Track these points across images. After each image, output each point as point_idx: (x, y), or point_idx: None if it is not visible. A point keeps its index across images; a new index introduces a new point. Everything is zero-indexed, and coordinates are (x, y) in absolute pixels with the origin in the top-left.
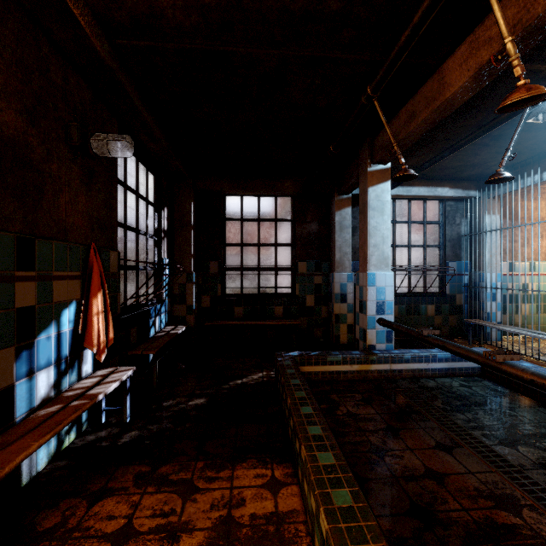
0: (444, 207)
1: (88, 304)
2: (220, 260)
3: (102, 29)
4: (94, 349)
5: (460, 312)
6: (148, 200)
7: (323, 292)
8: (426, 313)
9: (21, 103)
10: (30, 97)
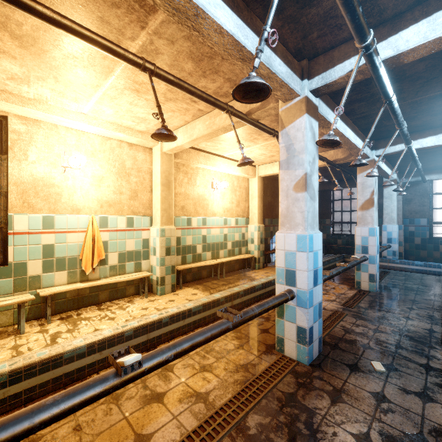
0: None
1: None
2: (331, 218)
3: None
4: None
5: None
6: None
7: None
8: None
9: (271, 195)
10: (272, 193)
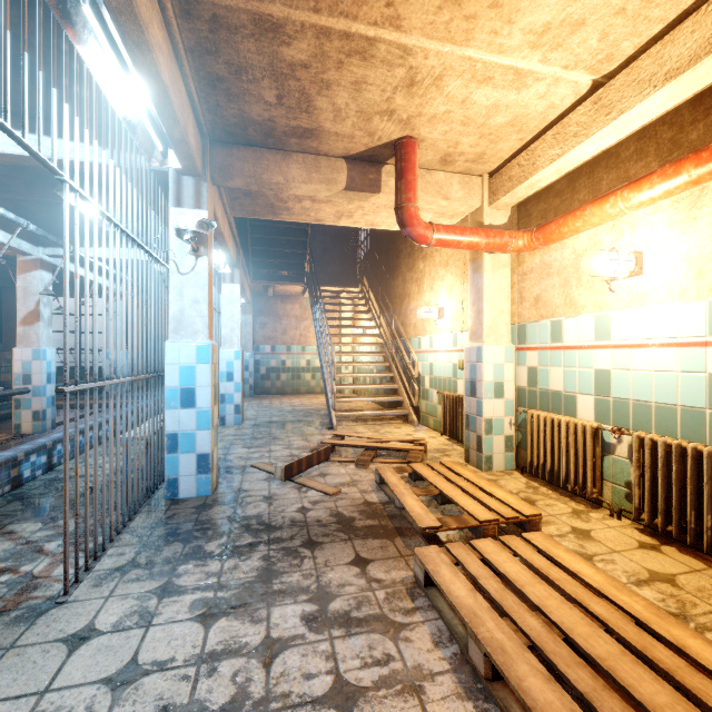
0: None
1: None
2: None
3: None
4: None
5: None
6: None
7: None
8: None
9: None
10: None
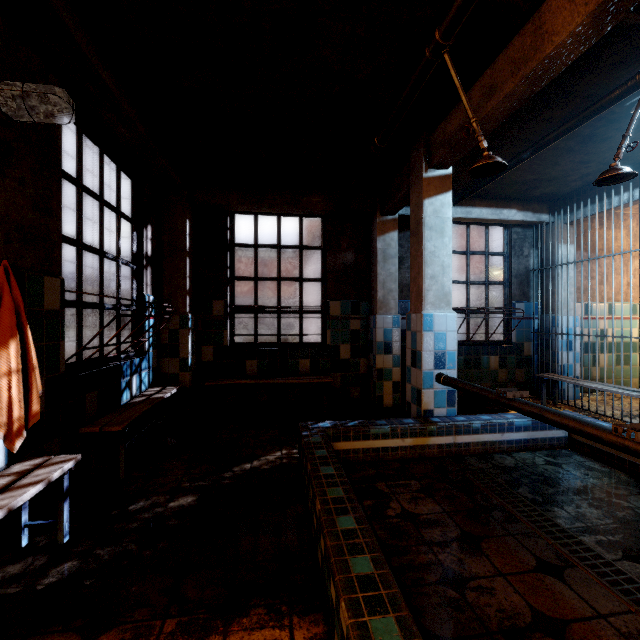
0: (509, 235)
1: None
2: (227, 299)
3: None
4: None
5: (528, 365)
6: (120, 212)
7: (362, 340)
8: (489, 366)
9: None
10: None
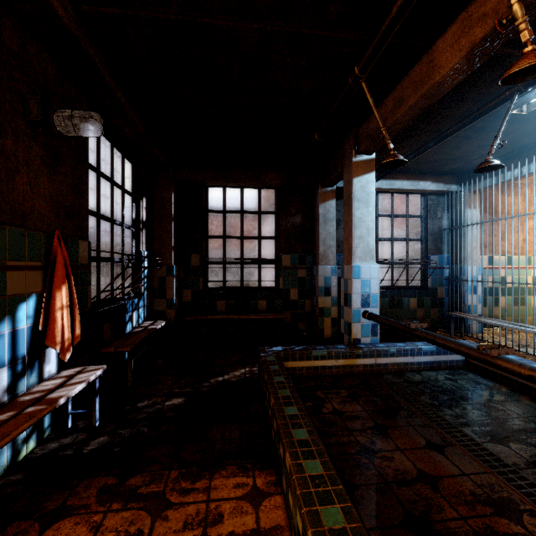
0: (425, 201)
1: (50, 297)
2: (202, 253)
3: None
4: (57, 347)
5: (441, 305)
6: (124, 189)
7: (307, 285)
8: (409, 306)
9: None
10: None
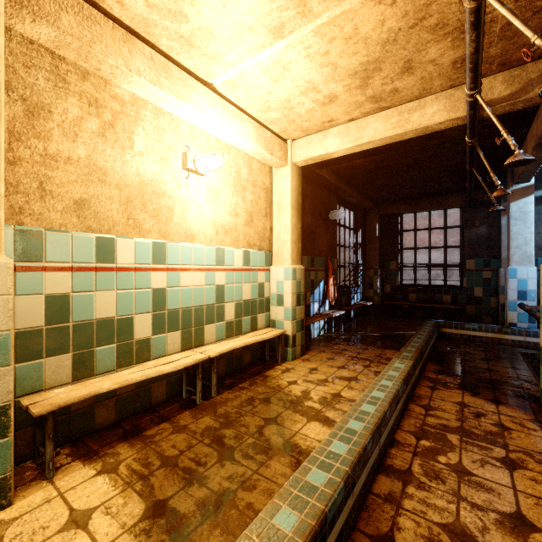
0: None
1: (327, 281)
2: (398, 260)
3: (334, 173)
4: (330, 299)
5: None
6: (350, 228)
7: (492, 285)
8: None
9: (311, 212)
10: (313, 209)
